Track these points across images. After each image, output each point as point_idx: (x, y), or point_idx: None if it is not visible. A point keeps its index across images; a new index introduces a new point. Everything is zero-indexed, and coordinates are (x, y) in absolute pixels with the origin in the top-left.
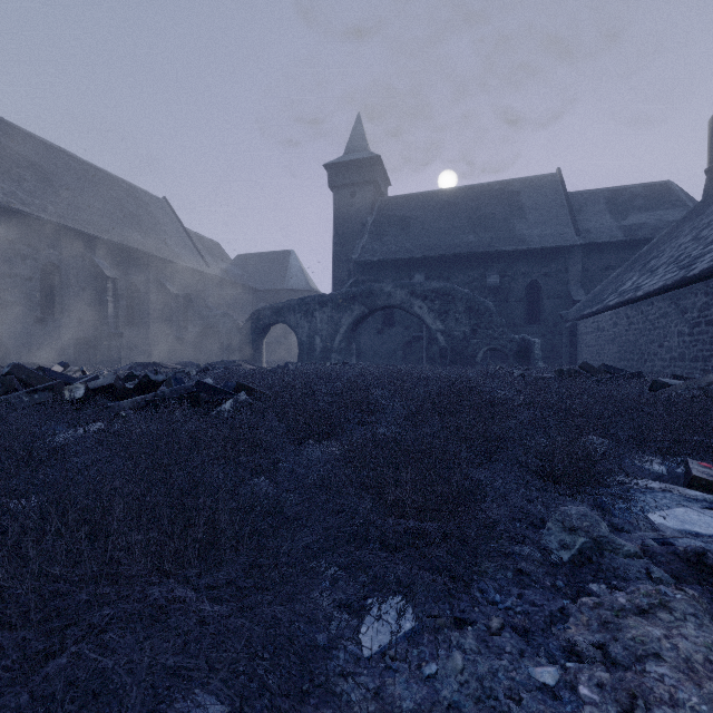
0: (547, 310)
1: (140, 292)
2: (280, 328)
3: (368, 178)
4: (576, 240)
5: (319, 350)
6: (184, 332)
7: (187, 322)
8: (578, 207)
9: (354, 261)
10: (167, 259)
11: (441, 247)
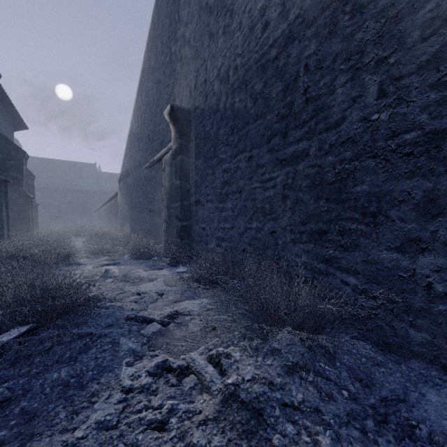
0: (88, 209)
1: None
2: None
3: None
4: (97, 189)
5: None
6: None
7: None
8: (101, 178)
9: None
10: None
11: (49, 184)
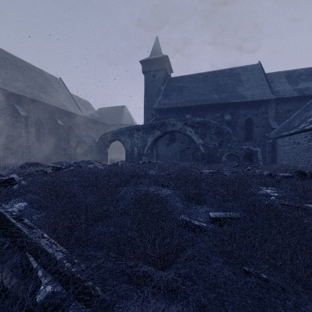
0: (256, 133)
1: (43, 124)
2: (118, 143)
3: (161, 67)
4: (272, 96)
5: (136, 154)
6: (68, 145)
7: (70, 140)
8: (271, 80)
9: (155, 108)
10: (58, 107)
11: (200, 101)
